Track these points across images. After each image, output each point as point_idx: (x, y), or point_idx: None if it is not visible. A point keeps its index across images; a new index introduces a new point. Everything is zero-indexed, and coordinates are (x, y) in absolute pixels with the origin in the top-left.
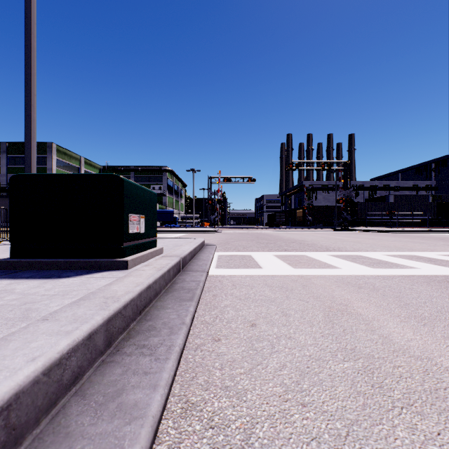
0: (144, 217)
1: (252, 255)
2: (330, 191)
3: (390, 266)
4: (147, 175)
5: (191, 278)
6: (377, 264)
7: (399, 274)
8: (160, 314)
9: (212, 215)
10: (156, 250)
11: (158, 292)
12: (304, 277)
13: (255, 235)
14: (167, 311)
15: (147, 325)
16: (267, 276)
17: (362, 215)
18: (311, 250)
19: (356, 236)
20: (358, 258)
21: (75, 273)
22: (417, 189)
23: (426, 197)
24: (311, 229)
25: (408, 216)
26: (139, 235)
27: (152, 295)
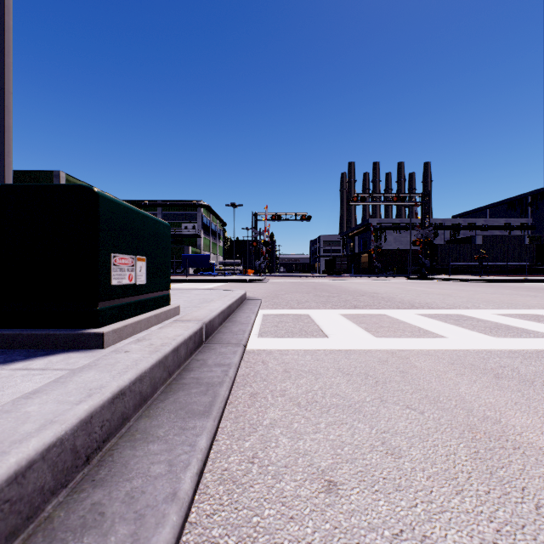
0: (144, 260)
1: (311, 314)
2: (402, 231)
3: (518, 334)
4: (178, 212)
5: (216, 358)
6: (497, 330)
7: (543, 348)
8: (132, 461)
9: (257, 261)
10: (167, 310)
11: (149, 394)
12: (396, 354)
13: (312, 285)
14: (150, 451)
15: (87, 506)
16: (338, 353)
17: (443, 260)
18: (391, 306)
19: (441, 286)
20: (462, 319)
21: (2, 359)
22: (510, 229)
23: (522, 238)
24: (381, 277)
25: (501, 261)
26: (134, 288)
27: (130, 406)
